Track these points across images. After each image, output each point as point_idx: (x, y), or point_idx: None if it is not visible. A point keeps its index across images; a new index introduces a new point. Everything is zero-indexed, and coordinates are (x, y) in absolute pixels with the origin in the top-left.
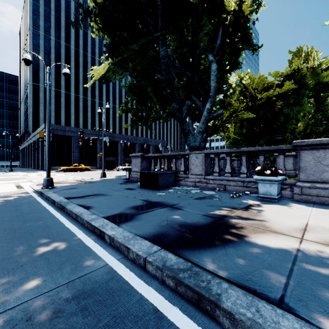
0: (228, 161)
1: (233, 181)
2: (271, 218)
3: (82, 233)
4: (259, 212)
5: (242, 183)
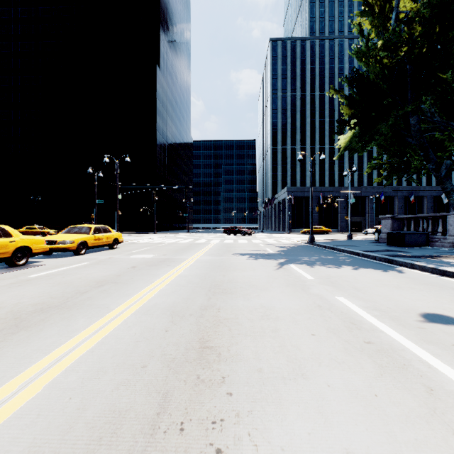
0: None
1: None
2: None
3: (348, 254)
4: None
5: None
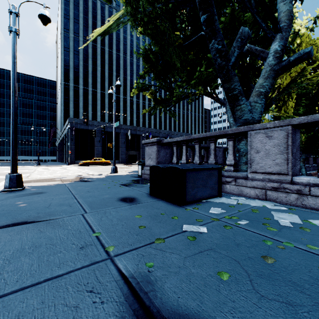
0: None
1: None
2: None
3: None
4: None
5: None
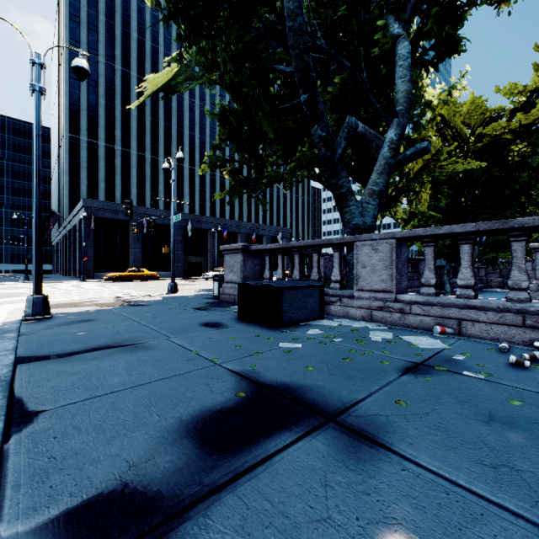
0: (465, 257)
1: (486, 310)
2: None
3: None
4: None
5: (519, 318)
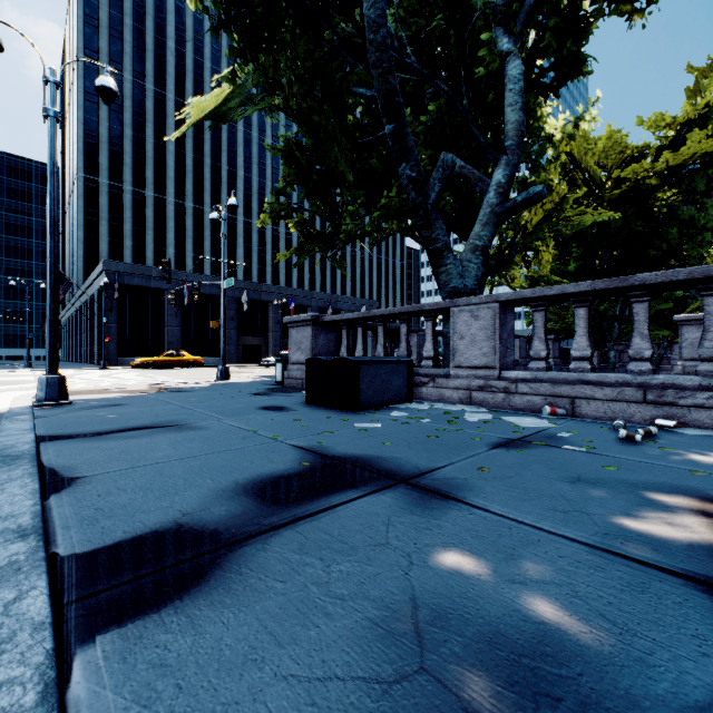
0: (581, 323)
1: (603, 386)
2: None
3: None
4: None
5: (639, 392)
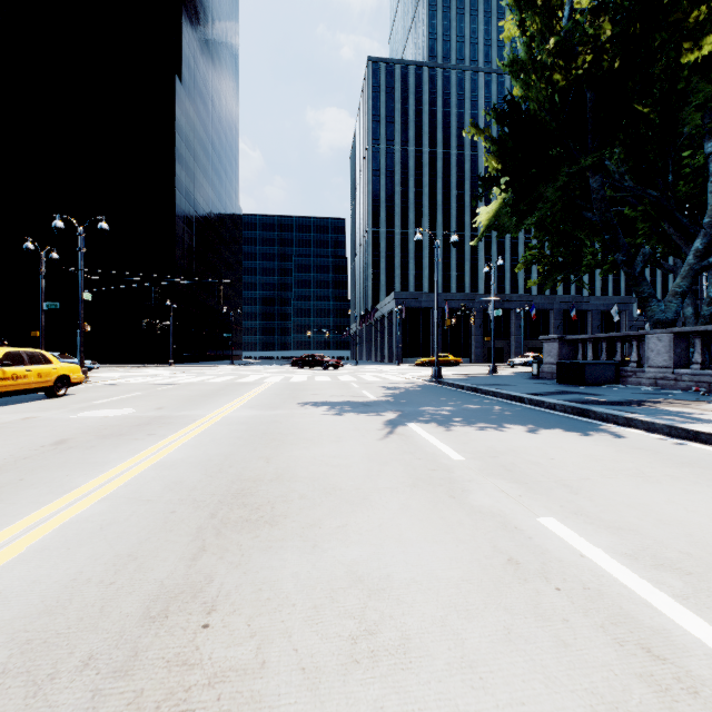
0: None
1: None
2: (711, 405)
3: (504, 400)
4: (709, 403)
5: None
